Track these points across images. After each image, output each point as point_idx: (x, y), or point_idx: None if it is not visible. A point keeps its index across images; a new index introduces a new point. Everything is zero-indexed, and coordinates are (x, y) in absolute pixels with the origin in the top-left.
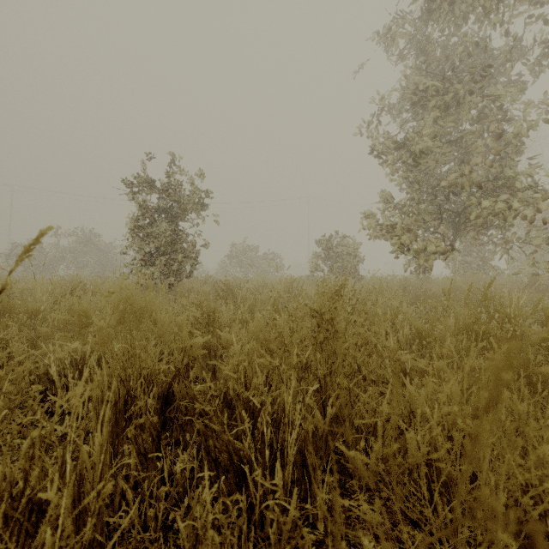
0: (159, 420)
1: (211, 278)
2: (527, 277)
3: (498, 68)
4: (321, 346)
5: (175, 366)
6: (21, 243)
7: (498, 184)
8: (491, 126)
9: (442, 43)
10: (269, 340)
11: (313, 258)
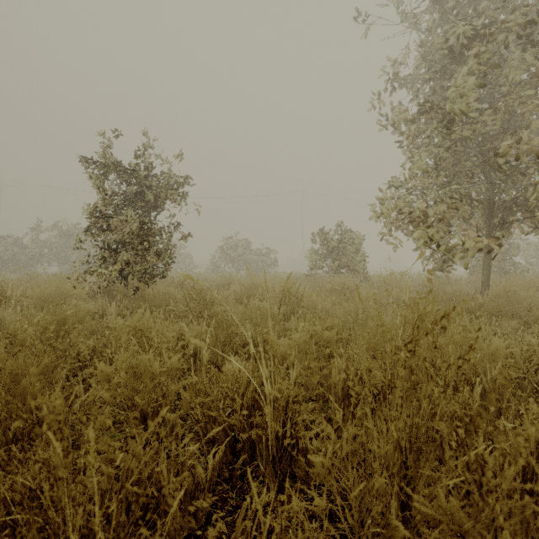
0: None
1: (198, 276)
2: None
3: None
4: None
5: None
6: None
7: None
8: None
9: None
10: None
11: (311, 254)
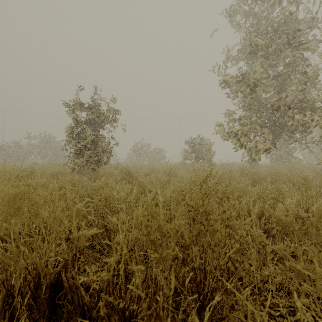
0: (48, 307)
1: (121, 164)
2: (321, 164)
3: (302, 31)
4: (196, 238)
5: (63, 256)
6: (7, 142)
7: (303, 105)
8: (299, 67)
9: (265, 16)
10: (151, 227)
11: (184, 152)
